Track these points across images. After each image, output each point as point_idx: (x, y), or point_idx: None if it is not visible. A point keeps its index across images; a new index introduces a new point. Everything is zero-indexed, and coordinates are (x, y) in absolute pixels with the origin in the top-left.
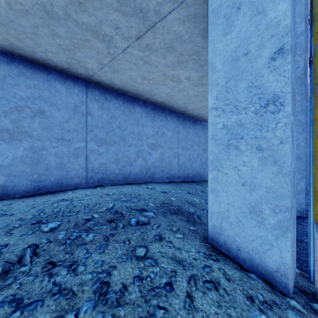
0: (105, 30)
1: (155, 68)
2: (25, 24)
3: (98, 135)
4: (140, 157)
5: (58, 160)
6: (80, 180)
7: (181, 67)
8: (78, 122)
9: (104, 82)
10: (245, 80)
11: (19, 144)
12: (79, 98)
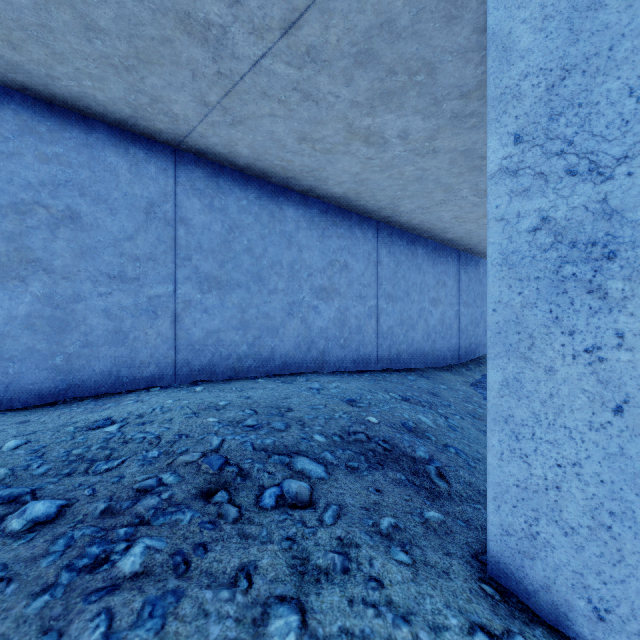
0: (207, 10)
1: (328, 112)
2: (17, 1)
3: (201, 268)
4: (296, 316)
5: (112, 323)
6: (162, 369)
7: (389, 108)
8: (156, 239)
9: (214, 150)
10: (625, 67)
11: (21, 289)
12: (160, 185)
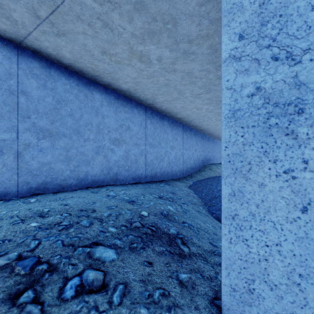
0: None
1: (119, 38)
2: None
3: (37, 124)
4: (100, 154)
5: None
6: (7, 188)
7: (152, 41)
8: (2, 102)
9: (47, 50)
10: None
11: None
12: (5, 67)
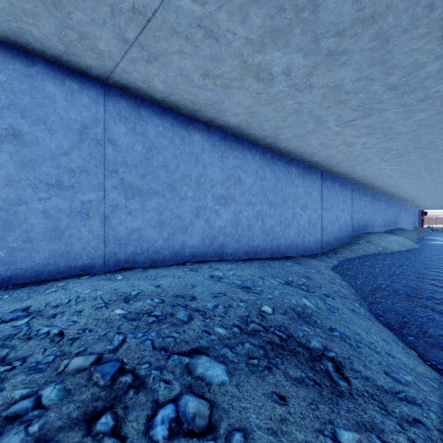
0: None
1: (227, 49)
2: None
3: (126, 179)
4: (201, 218)
5: (50, 223)
6: (93, 259)
7: (277, 45)
8: (88, 155)
9: (136, 84)
10: None
11: None
12: (91, 112)
